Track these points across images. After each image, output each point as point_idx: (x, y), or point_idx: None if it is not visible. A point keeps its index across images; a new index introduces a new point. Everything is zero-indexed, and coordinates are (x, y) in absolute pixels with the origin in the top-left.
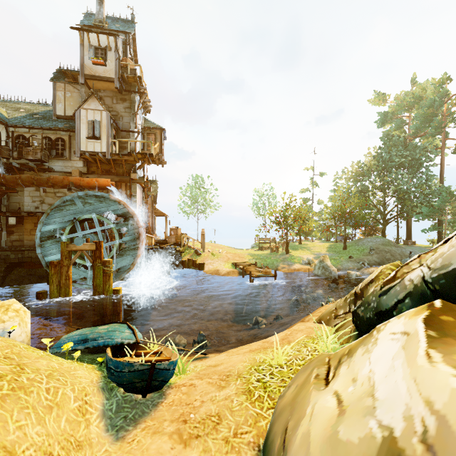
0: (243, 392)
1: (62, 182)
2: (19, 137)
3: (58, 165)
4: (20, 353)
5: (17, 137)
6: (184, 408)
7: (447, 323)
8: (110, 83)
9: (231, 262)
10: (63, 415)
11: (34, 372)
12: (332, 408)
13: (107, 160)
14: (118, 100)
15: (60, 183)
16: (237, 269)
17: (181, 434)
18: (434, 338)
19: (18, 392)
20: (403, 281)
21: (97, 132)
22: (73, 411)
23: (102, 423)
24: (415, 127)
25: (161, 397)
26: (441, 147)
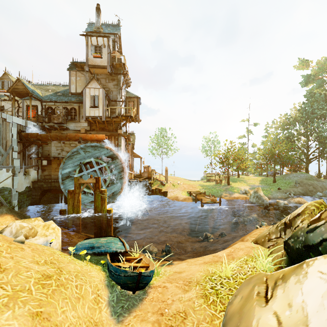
0: (201, 296)
1: (75, 137)
2: (49, 108)
3: (72, 126)
4: (58, 259)
5: (47, 108)
6: (160, 304)
7: None
8: (104, 69)
9: (186, 191)
10: (86, 304)
11: (68, 274)
12: None
13: (102, 121)
14: (109, 80)
15: (74, 138)
16: (191, 196)
17: (160, 324)
18: None
19: (61, 288)
20: None
21: (96, 103)
22: (91, 301)
23: (109, 310)
24: None
25: (144, 294)
26: None
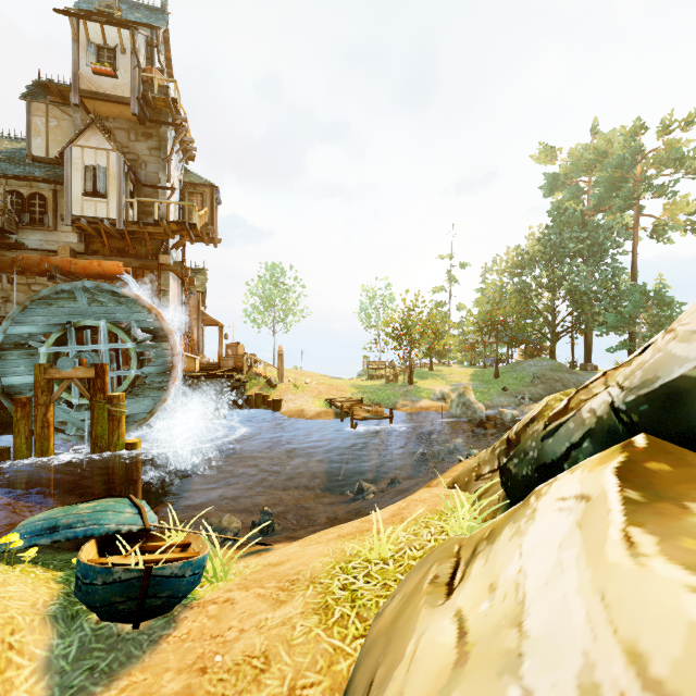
0: (315, 611)
1: (38, 266)
2: None
3: (35, 239)
4: None
5: None
6: (206, 645)
7: (660, 474)
8: (123, 106)
9: (324, 398)
10: None
11: None
12: (447, 648)
13: (119, 233)
14: (139, 135)
15: (36, 267)
16: (333, 409)
17: None
18: (638, 503)
19: None
20: (580, 412)
21: (100, 186)
22: None
23: (43, 684)
24: (597, 197)
25: (168, 625)
26: (633, 228)
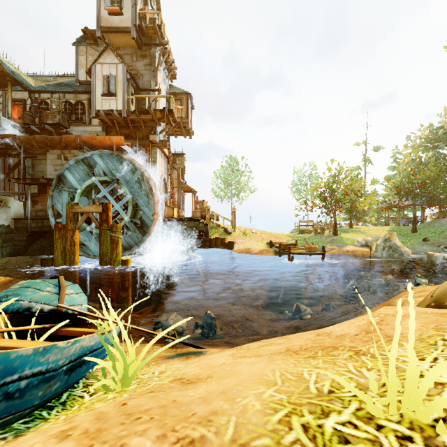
0: None
1: (74, 142)
2: (42, 103)
3: (78, 131)
4: None
5: (40, 103)
6: None
7: None
8: (127, 35)
9: (265, 242)
10: None
11: None
12: None
13: (125, 122)
14: (138, 57)
15: (73, 143)
16: (273, 248)
17: None
18: None
19: None
20: None
21: (112, 88)
22: None
23: None
24: None
25: None
26: None
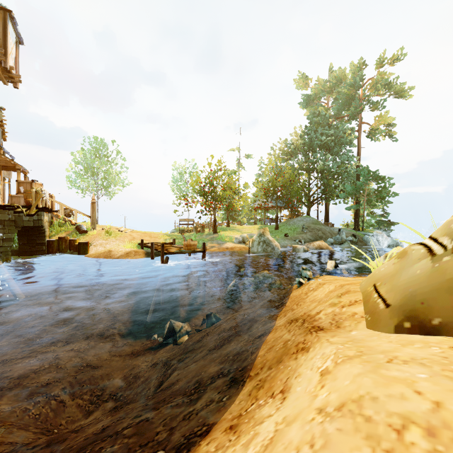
0: None
1: None
2: None
3: None
4: None
5: None
6: None
7: None
8: None
9: (136, 242)
10: None
11: None
12: None
13: None
14: None
15: None
16: (144, 249)
17: None
18: None
19: None
20: None
21: None
22: None
23: None
24: (337, 108)
25: None
26: (358, 130)
